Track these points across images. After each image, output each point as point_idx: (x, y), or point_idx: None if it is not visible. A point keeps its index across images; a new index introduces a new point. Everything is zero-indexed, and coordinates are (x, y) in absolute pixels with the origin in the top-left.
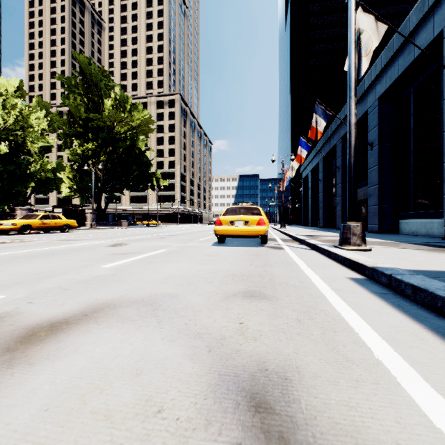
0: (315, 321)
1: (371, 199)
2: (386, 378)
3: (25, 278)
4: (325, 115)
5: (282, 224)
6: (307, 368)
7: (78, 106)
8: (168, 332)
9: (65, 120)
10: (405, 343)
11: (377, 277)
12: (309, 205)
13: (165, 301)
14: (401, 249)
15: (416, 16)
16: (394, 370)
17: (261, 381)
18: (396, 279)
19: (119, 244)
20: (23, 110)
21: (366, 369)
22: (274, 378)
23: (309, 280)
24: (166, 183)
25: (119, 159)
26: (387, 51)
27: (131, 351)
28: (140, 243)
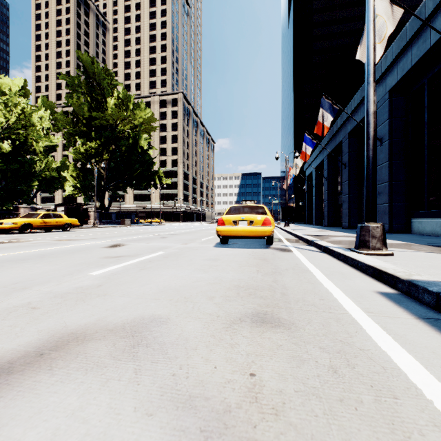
0: (358, 372)
1: (381, 197)
2: None
3: None
4: (331, 110)
5: (286, 222)
6: None
7: (82, 105)
8: (146, 394)
9: (68, 119)
10: None
11: (416, 294)
12: (313, 203)
13: (152, 329)
14: (427, 254)
15: (433, 0)
16: None
17: None
18: None
19: (116, 245)
20: (25, 109)
21: None
22: None
23: (330, 295)
24: (169, 181)
25: (122, 158)
26: (399, 41)
27: None
28: (139, 243)
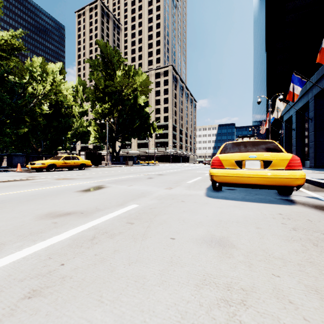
0: None
1: None
2: None
3: None
4: None
5: None
6: None
7: (99, 79)
8: None
9: (92, 91)
10: None
11: None
12: (293, 145)
13: None
14: None
15: None
16: None
17: None
18: None
19: (96, 187)
20: (56, 80)
21: None
22: None
23: None
24: (160, 131)
25: (127, 115)
26: None
27: None
28: (121, 185)
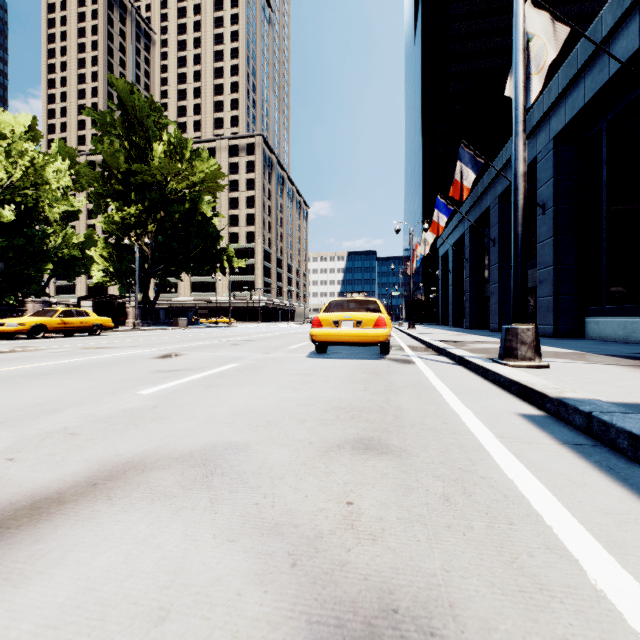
0: (474, 500)
1: (543, 288)
2: (620, 635)
3: (16, 413)
4: (474, 164)
5: (411, 323)
6: (470, 608)
7: (116, 154)
8: (226, 522)
9: (97, 174)
10: (638, 548)
11: (566, 415)
12: (450, 295)
13: (228, 457)
14: (595, 366)
15: (613, 14)
16: (632, 616)
17: (387, 639)
18: (601, 421)
19: (170, 354)
20: (35, 160)
21: (578, 611)
22: (410, 632)
23: (457, 418)
24: (242, 263)
25: (175, 229)
26: (567, 68)
27: (156, 564)
28: (202, 352)
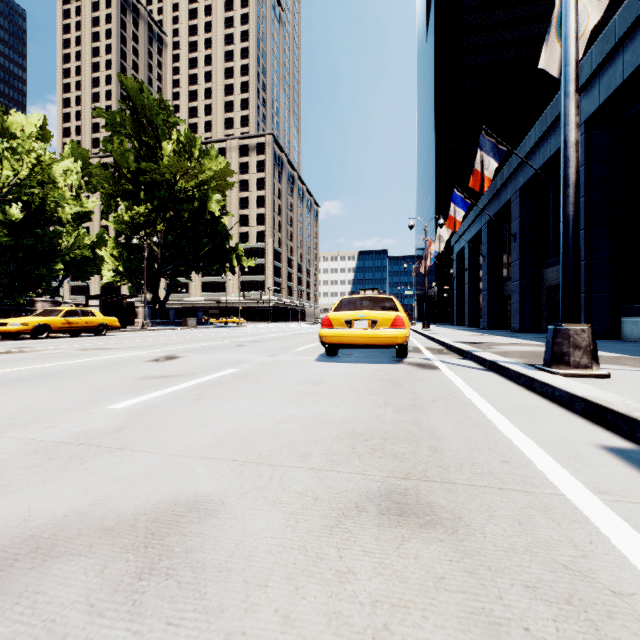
0: None
1: None
2: None
3: None
4: (495, 152)
5: (425, 323)
6: None
7: (126, 153)
8: None
9: (107, 174)
10: None
11: None
12: (466, 294)
13: (186, 529)
14: None
15: None
16: None
17: None
18: None
19: (167, 357)
20: (42, 157)
21: None
22: None
23: (518, 454)
24: (251, 262)
25: (184, 229)
26: (603, 42)
27: None
28: (202, 354)
